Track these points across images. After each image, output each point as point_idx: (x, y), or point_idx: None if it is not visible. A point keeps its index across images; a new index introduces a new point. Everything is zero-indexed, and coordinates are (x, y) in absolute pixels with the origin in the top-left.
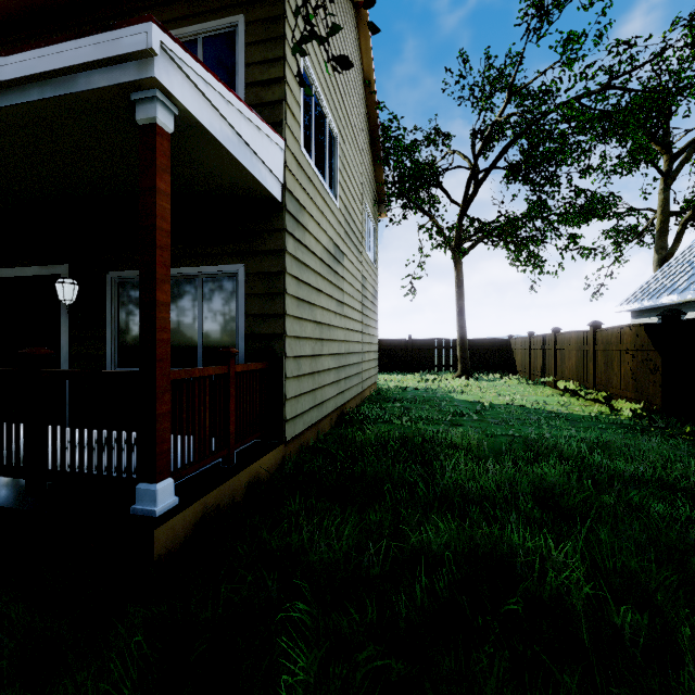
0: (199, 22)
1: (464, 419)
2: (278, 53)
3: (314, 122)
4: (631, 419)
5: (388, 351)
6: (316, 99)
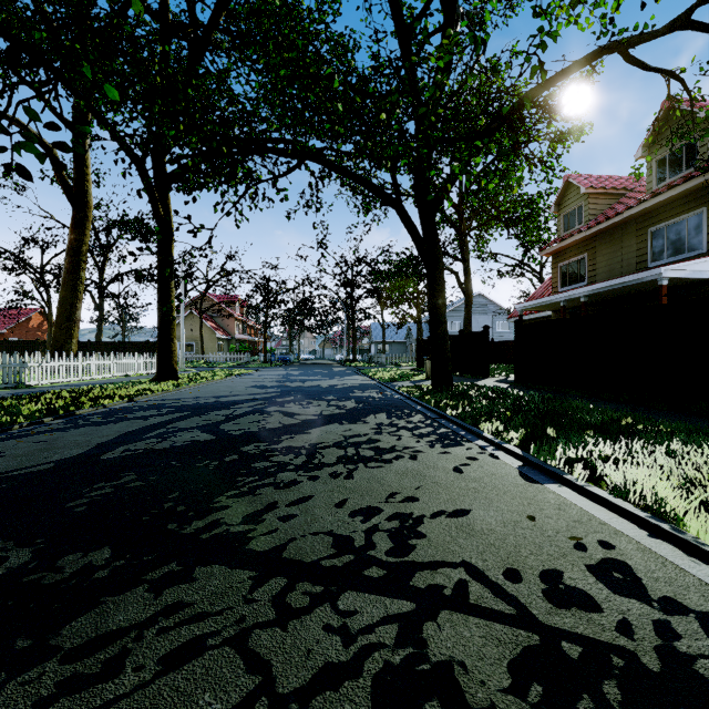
0: (685, 213)
1: None
2: None
3: None
4: None
5: None
6: None
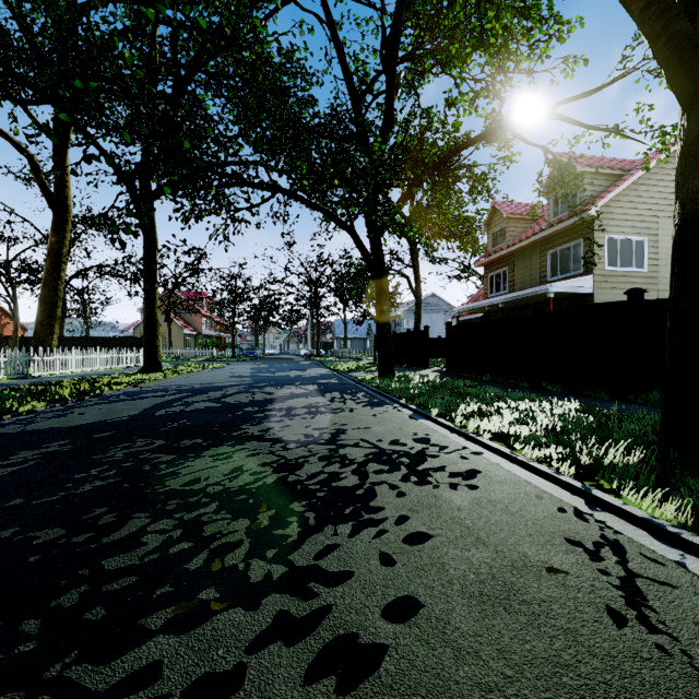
0: (571, 242)
1: None
2: (591, 249)
3: (619, 250)
4: None
5: None
6: (622, 240)
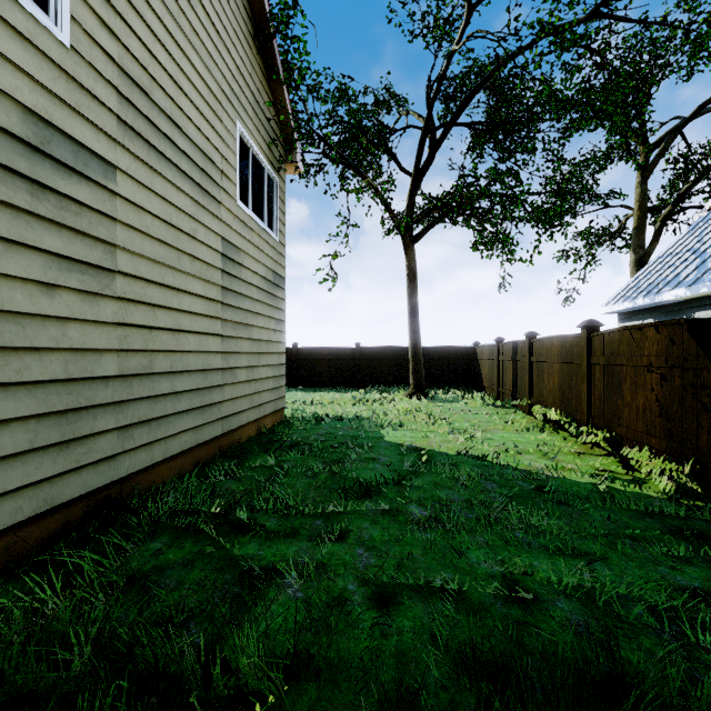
0: None
1: (362, 509)
2: None
3: None
4: (671, 497)
5: (331, 361)
6: None
